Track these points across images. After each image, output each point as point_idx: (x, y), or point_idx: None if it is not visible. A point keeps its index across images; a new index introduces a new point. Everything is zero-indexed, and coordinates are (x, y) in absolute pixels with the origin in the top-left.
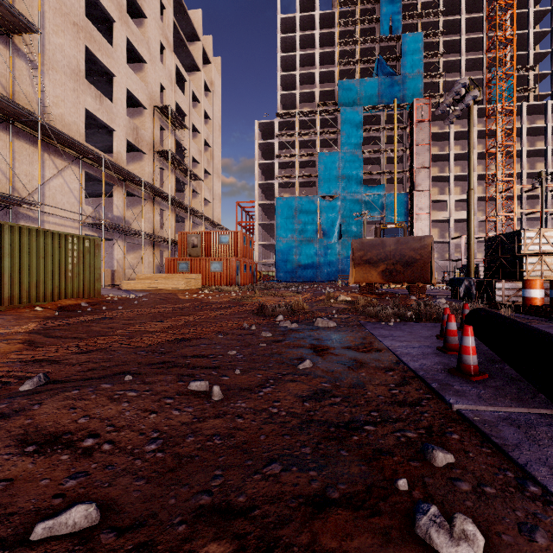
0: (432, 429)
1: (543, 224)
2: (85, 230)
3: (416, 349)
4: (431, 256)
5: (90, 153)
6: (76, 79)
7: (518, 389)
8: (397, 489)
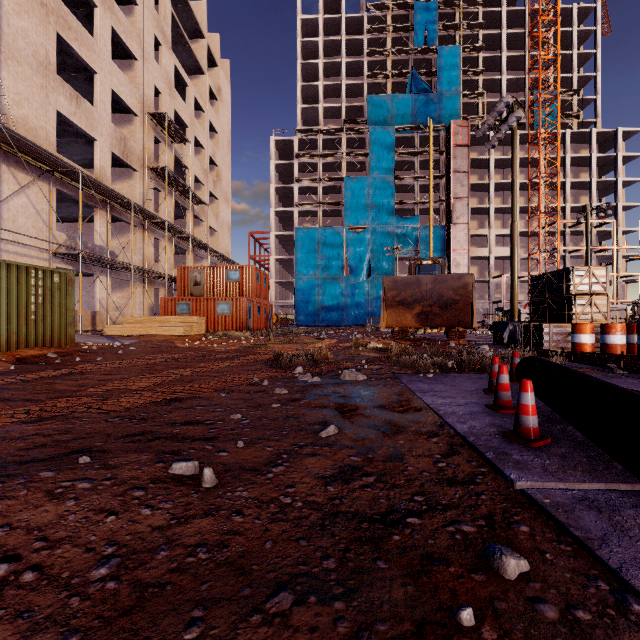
0: (494, 519)
1: (588, 262)
2: (57, 262)
3: (463, 407)
4: (472, 296)
5: (63, 166)
6: (45, 74)
7: (587, 457)
8: (459, 625)
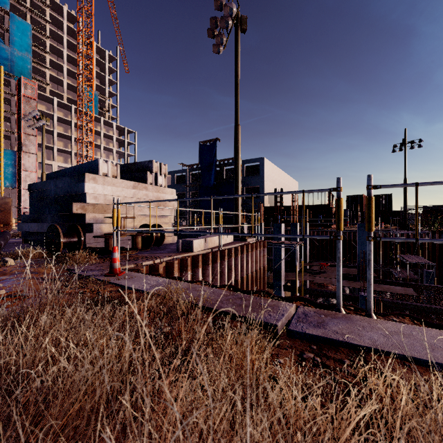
0: None
1: None
2: None
3: None
4: (11, 209)
5: None
6: None
7: None
8: None
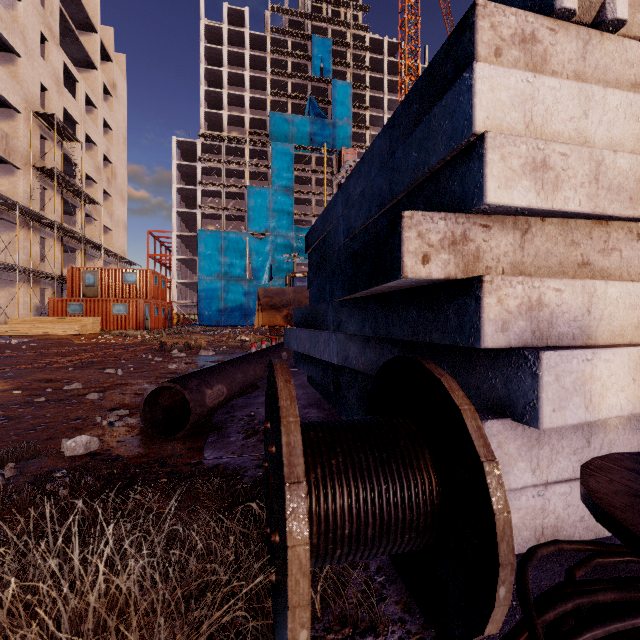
0: None
1: None
2: None
3: None
4: None
5: None
6: None
7: None
8: None
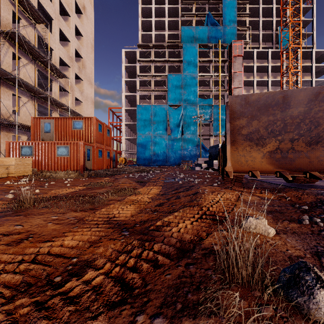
0: None
1: None
2: None
3: None
4: None
5: None
6: None
7: None
8: None
